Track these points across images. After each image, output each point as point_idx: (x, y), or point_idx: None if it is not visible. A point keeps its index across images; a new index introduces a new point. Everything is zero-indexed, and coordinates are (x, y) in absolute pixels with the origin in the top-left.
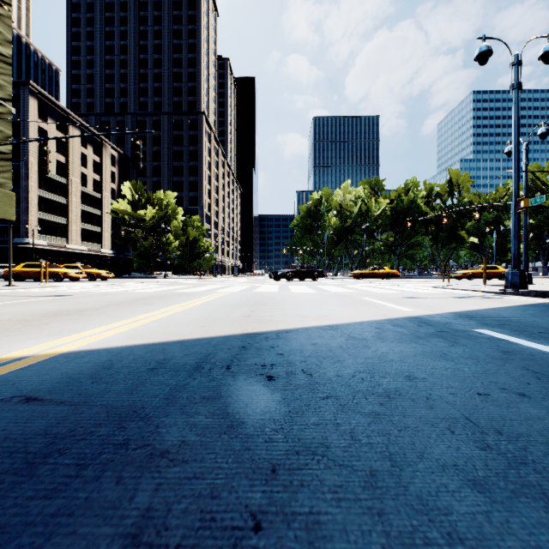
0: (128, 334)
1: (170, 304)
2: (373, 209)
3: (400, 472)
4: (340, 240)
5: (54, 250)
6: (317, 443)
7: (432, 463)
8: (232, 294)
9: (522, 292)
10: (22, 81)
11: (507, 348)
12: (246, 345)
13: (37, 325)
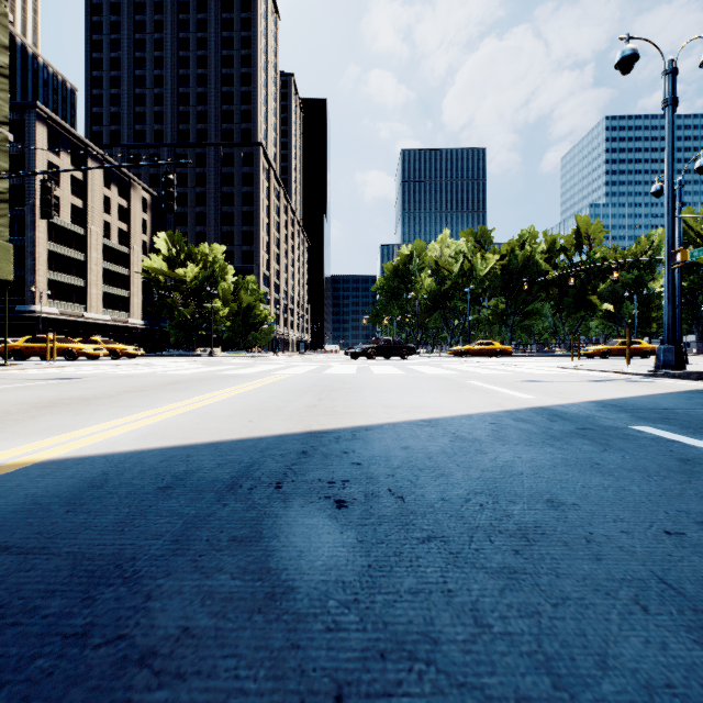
0: (142, 433)
1: (210, 390)
2: (479, 268)
3: (571, 702)
4: (436, 307)
5: (68, 321)
6: (417, 632)
7: (627, 681)
8: (295, 377)
9: (680, 373)
10: (27, 103)
11: (685, 454)
12: (308, 449)
13: (20, 419)
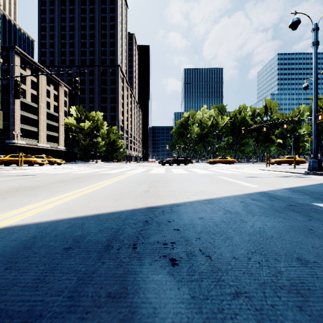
0: (59, 208)
1: (95, 182)
2: (220, 123)
3: None
4: (200, 141)
5: (30, 147)
6: None
7: None
8: (136, 174)
9: (321, 173)
10: (11, 46)
11: None
12: (148, 219)
13: None
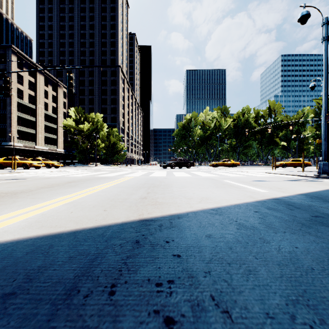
0: (30, 222)
1: (88, 187)
2: (223, 125)
3: None
4: (202, 143)
5: (27, 150)
6: None
7: None
8: (135, 178)
9: None
10: (7, 45)
11: None
12: (140, 238)
13: None
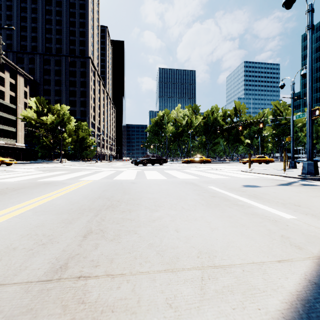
0: None
1: None
2: (194, 122)
3: None
4: (175, 140)
5: None
6: None
7: None
8: (92, 184)
9: None
10: None
11: None
12: None
13: None
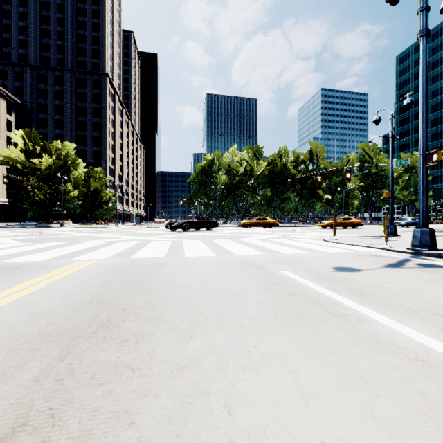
0: None
1: None
2: (255, 170)
3: None
4: (229, 194)
5: None
6: None
7: None
8: (92, 268)
9: None
10: None
11: None
12: None
13: None
